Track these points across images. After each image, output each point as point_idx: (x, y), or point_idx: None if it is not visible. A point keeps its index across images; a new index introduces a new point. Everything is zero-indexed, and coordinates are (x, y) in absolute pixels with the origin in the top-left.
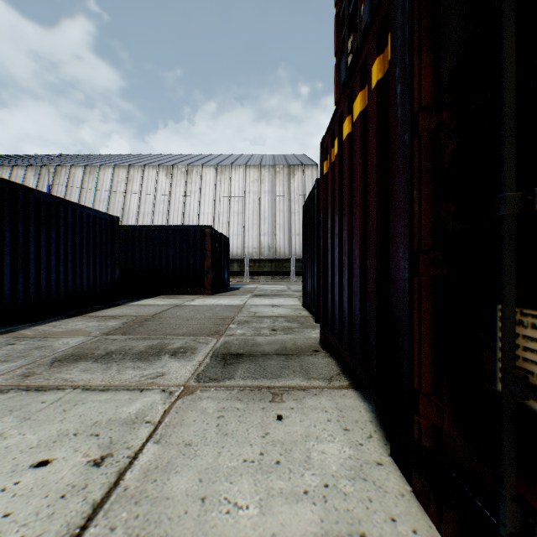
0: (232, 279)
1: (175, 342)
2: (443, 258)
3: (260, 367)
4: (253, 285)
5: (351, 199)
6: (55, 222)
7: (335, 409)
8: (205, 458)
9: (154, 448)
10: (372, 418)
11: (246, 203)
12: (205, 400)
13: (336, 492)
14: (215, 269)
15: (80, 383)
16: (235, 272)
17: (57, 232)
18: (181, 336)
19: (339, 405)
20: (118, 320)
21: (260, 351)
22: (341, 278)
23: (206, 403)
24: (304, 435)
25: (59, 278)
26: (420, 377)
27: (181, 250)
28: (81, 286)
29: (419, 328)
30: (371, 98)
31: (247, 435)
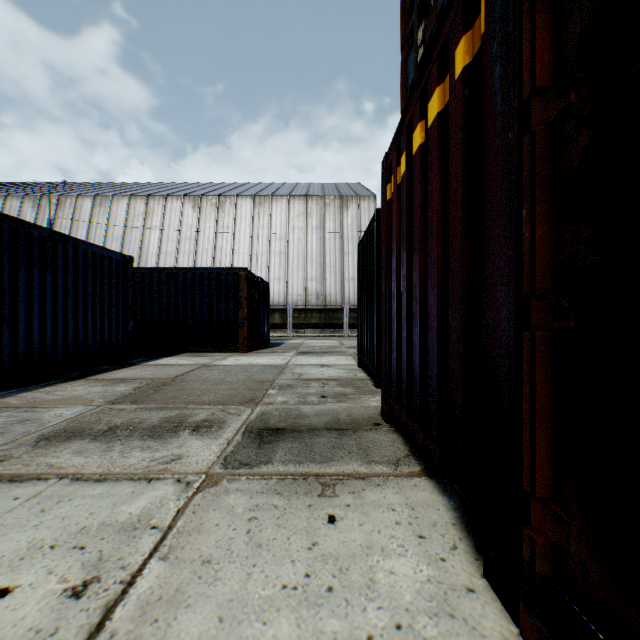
0: (273, 333)
1: (199, 413)
2: (570, 305)
3: (306, 447)
4: (298, 340)
5: (424, 229)
6: (52, 263)
7: (405, 505)
8: (228, 583)
9: (159, 568)
10: (455, 519)
11: (289, 241)
12: (234, 494)
13: (413, 637)
14: (251, 321)
15: (69, 470)
16: (276, 324)
17: (54, 275)
18: (207, 406)
19: (410, 500)
20: (129, 384)
21: (306, 425)
22: (410, 333)
23: (234, 498)
24: (365, 546)
25: (57, 331)
26: (534, 475)
27: (210, 297)
28: (85, 342)
29: (532, 405)
30: (454, 92)
31: (288, 547)
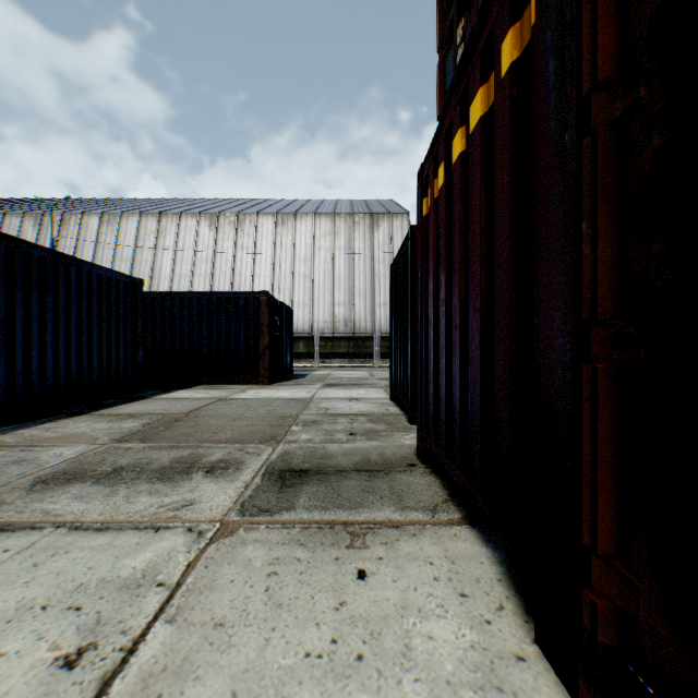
0: (297, 363)
1: (214, 453)
2: (639, 333)
3: (333, 491)
4: (325, 371)
5: (465, 248)
6: (53, 286)
7: (444, 558)
8: (244, 650)
9: (165, 632)
10: (501, 574)
11: (315, 263)
12: (251, 545)
13: None
14: (273, 350)
15: (67, 517)
16: (301, 353)
17: (55, 300)
18: (223, 444)
19: (450, 553)
20: (138, 420)
21: (333, 466)
22: (448, 364)
23: (252, 550)
24: (399, 606)
25: (59, 362)
26: (595, 529)
27: (228, 324)
28: (90, 373)
29: (594, 448)
30: (499, 92)
31: (312, 607)
